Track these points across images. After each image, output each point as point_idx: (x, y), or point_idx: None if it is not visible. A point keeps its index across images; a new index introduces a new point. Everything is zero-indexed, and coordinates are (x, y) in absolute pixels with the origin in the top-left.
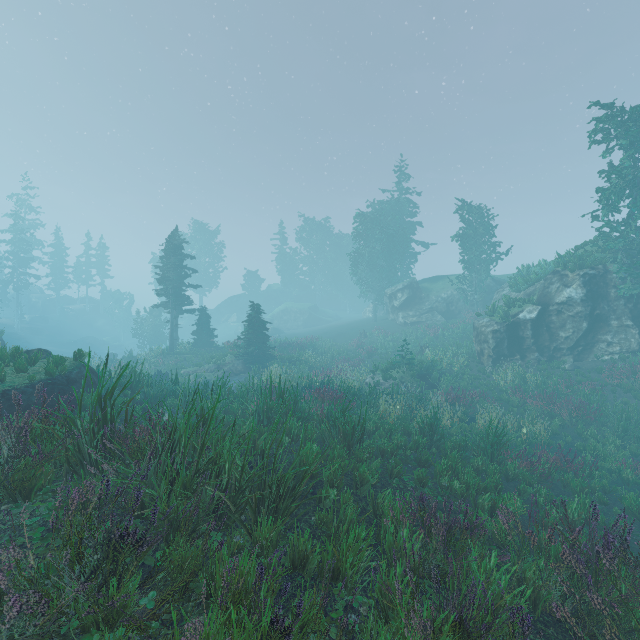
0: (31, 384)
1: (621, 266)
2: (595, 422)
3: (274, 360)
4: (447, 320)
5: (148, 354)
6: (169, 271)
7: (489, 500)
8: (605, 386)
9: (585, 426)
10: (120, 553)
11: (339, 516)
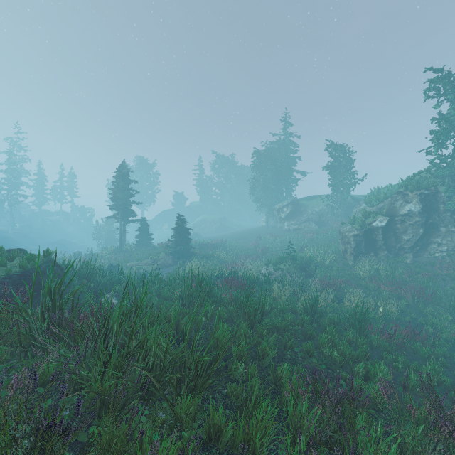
0: (8, 276)
1: (448, 188)
2: (432, 302)
3: (195, 256)
4: (319, 227)
5: (104, 252)
6: (119, 192)
7: (363, 368)
8: (437, 275)
9: (424, 305)
10: (47, 442)
11: (247, 389)
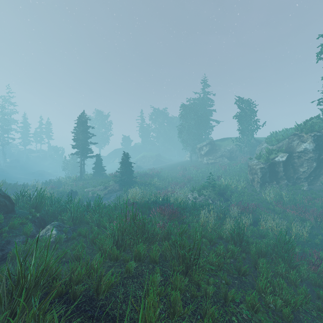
0: None
1: None
2: None
3: (136, 183)
4: (230, 161)
5: (68, 180)
6: (79, 135)
7: None
8: None
9: None
10: None
11: None
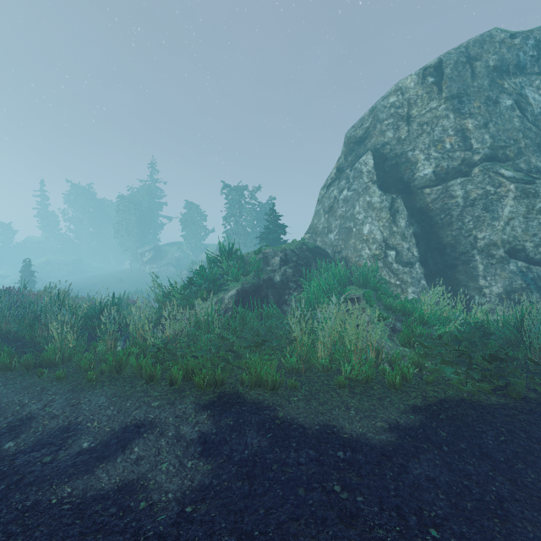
0: None
1: None
2: None
3: None
4: (178, 270)
5: None
6: None
7: None
8: None
9: None
10: None
11: None
